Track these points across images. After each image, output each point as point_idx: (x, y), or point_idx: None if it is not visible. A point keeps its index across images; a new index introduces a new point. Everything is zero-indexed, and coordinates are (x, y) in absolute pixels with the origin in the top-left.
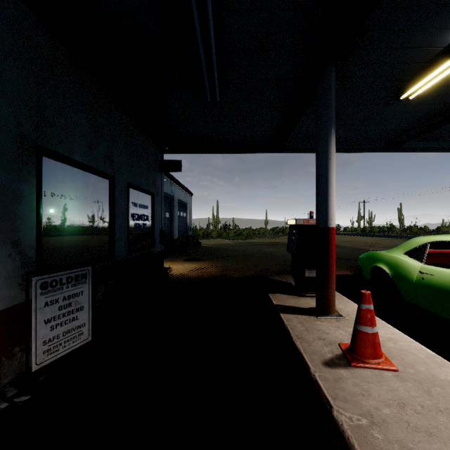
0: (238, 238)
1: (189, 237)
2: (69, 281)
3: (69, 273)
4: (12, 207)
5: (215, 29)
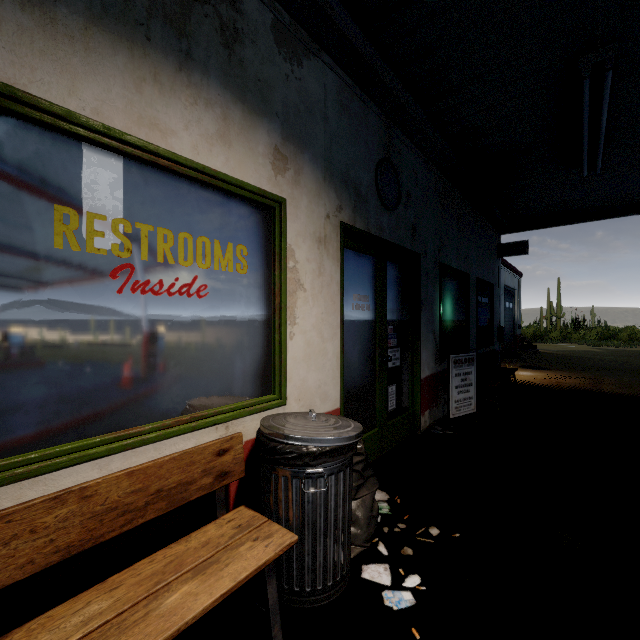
0: (607, 344)
1: (517, 337)
2: (465, 362)
3: (465, 355)
4: (432, 308)
5: (607, 123)
